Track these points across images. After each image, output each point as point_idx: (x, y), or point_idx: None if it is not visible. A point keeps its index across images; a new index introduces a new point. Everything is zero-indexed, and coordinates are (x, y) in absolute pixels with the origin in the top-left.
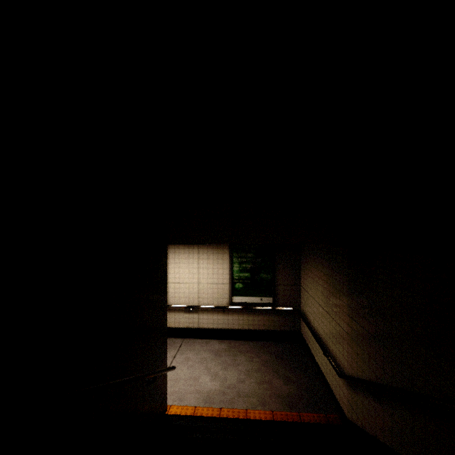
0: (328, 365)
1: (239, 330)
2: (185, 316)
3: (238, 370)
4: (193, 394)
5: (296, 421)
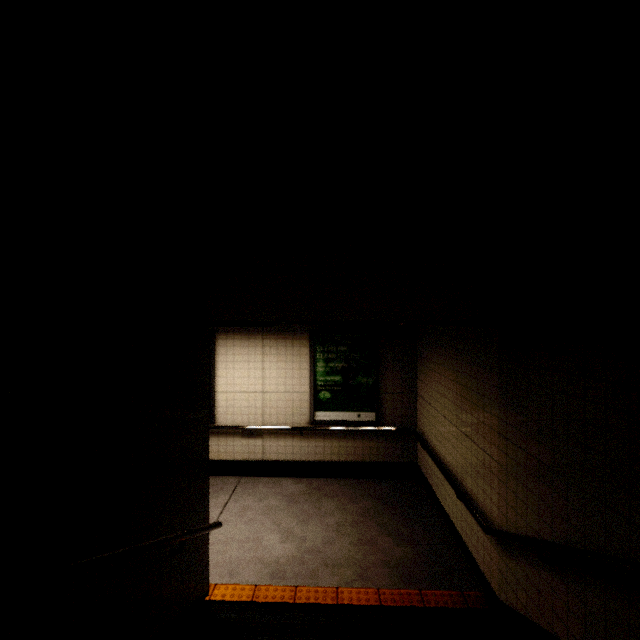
0: (464, 514)
1: (325, 462)
2: (243, 442)
3: (324, 524)
4: (253, 565)
5: (417, 604)
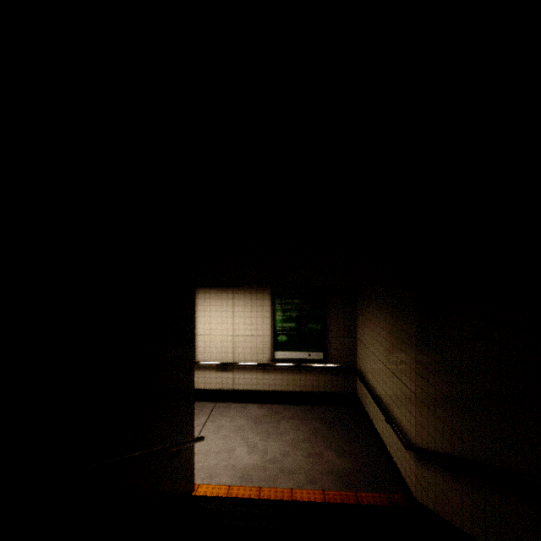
0: (392, 434)
1: (282, 392)
2: (218, 375)
3: (281, 441)
4: (227, 471)
5: (353, 502)
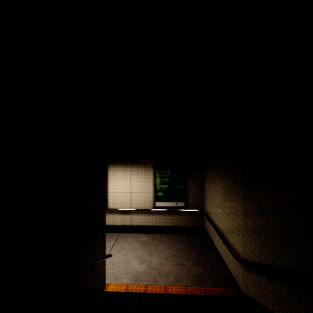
0: (226, 251)
1: (160, 226)
2: (121, 216)
3: (160, 256)
4: (126, 275)
5: (203, 293)
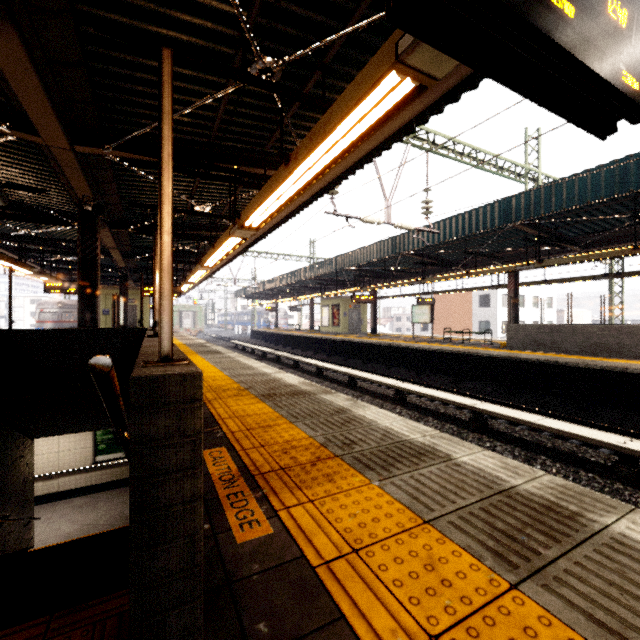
0: None
1: (102, 483)
2: (45, 483)
3: (97, 513)
4: (55, 538)
5: None
